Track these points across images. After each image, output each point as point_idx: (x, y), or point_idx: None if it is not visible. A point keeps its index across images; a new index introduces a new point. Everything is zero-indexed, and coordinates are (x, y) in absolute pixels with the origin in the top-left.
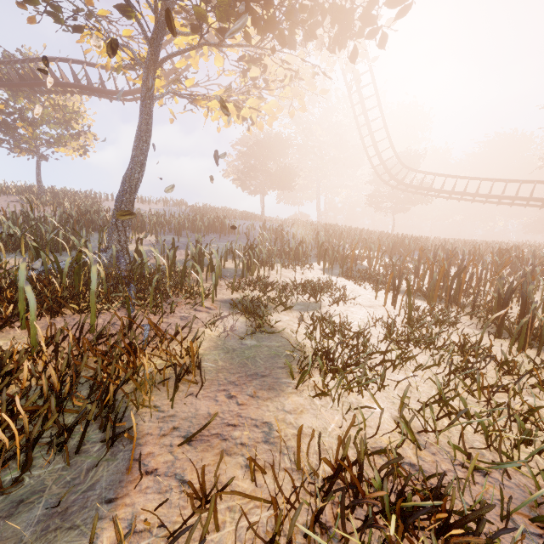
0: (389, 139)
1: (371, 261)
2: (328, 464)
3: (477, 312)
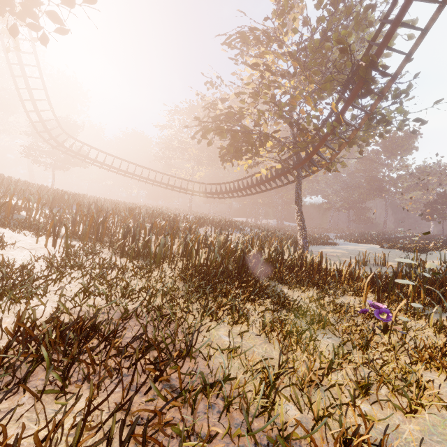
0: (50, 103)
1: (31, 211)
2: (8, 334)
3: (113, 245)
